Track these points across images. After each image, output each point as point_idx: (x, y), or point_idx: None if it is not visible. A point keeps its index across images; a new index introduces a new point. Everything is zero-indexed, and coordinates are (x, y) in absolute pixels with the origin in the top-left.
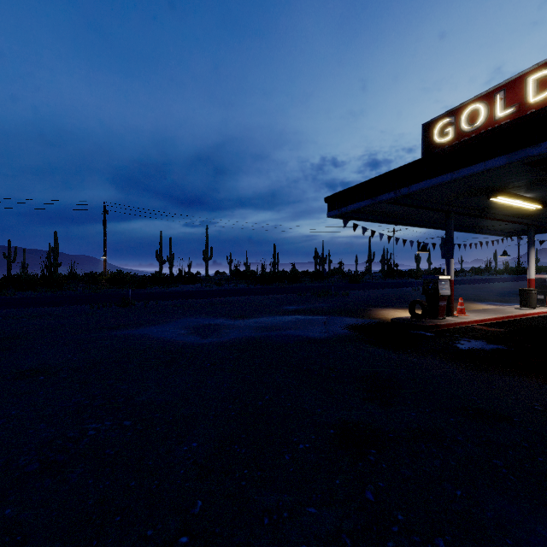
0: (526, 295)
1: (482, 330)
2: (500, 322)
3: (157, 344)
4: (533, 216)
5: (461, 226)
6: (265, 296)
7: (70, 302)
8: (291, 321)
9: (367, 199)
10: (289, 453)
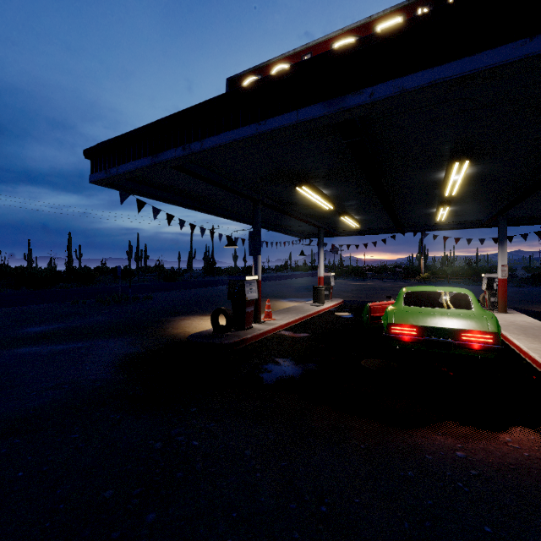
0: (318, 292)
1: (288, 338)
2: (302, 323)
3: None
4: (323, 219)
5: (269, 223)
6: (8, 308)
7: None
8: None
9: (146, 156)
10: None
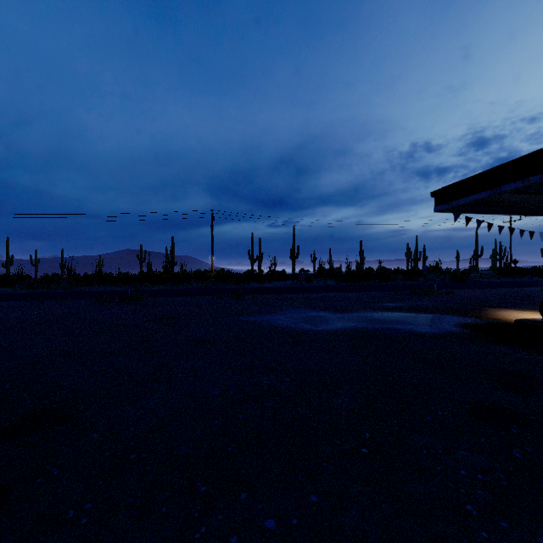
0: None
1: None
2: None
3: (278, 328)
4: None
5: None
6: (358, 293)
7: (195, 294)
8: (395, 317)
9: (485, 191)
10: (429, 415)
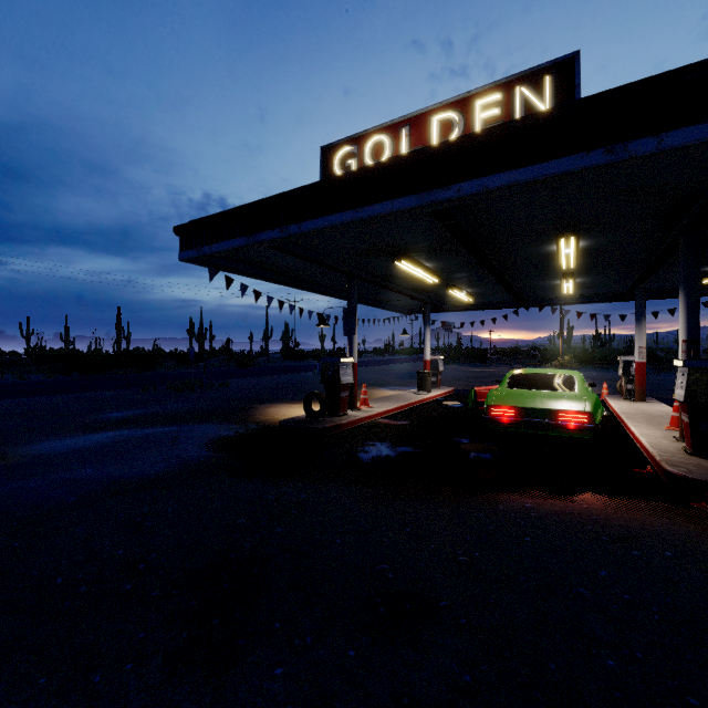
0: (423, 378)
1: (387, 425)
2: (403, 412)
3: None
4: (429, 293)
5: (365, 297)
6: (74, 394)
7: None
8: (102, 445)
9: (242, 236)
10: None
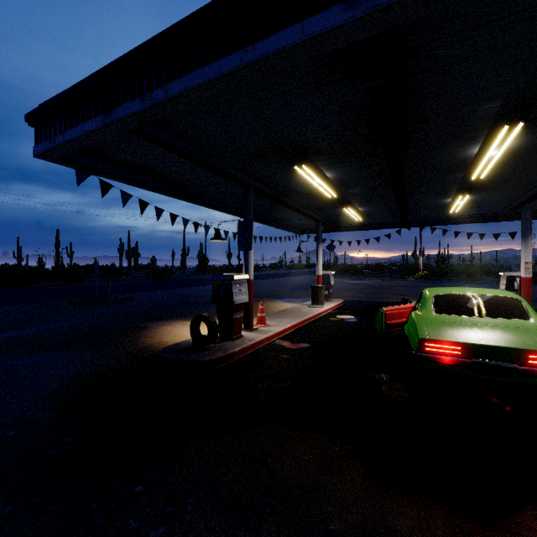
0: (317, 292)
1: (285, 350)
2: (300, 329)
3: None
4: (323, 211)
5: (263, 216)
6: None
7: None
8: None
9: (97, 115)
10: None
